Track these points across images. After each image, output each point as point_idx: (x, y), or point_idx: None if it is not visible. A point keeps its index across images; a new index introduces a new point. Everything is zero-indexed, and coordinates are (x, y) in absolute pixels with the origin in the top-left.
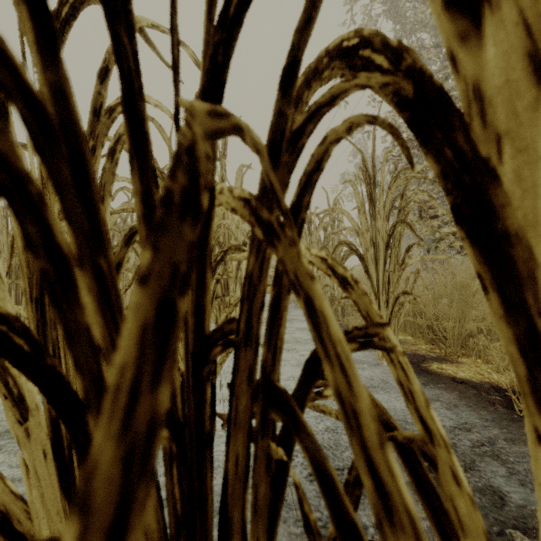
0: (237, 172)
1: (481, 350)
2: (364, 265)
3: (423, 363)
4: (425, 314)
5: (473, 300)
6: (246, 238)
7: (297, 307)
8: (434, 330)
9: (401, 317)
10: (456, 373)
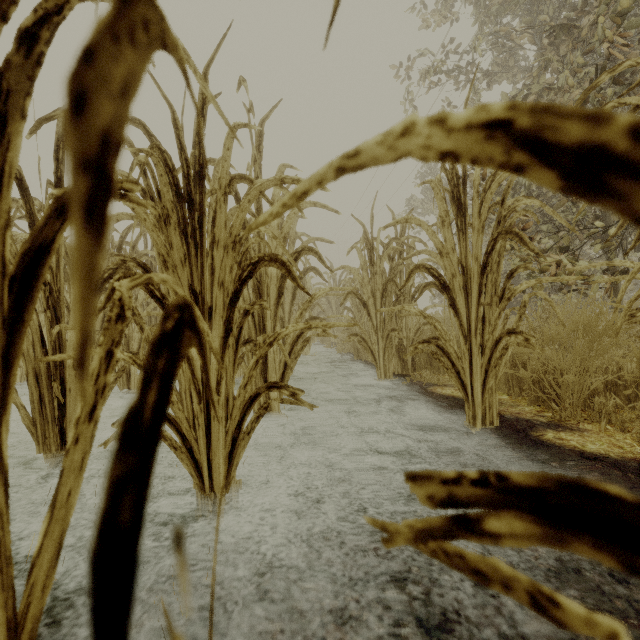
0: (277, 174)
1: (611, 413)
2: (450, 297)
3: (532, 430)
4: (527, 365)
5: (602, 344)
6: (287, 254)
7: (355, 360)
8: (542, 386)
9: (500, 368)
10: (584, 445)
